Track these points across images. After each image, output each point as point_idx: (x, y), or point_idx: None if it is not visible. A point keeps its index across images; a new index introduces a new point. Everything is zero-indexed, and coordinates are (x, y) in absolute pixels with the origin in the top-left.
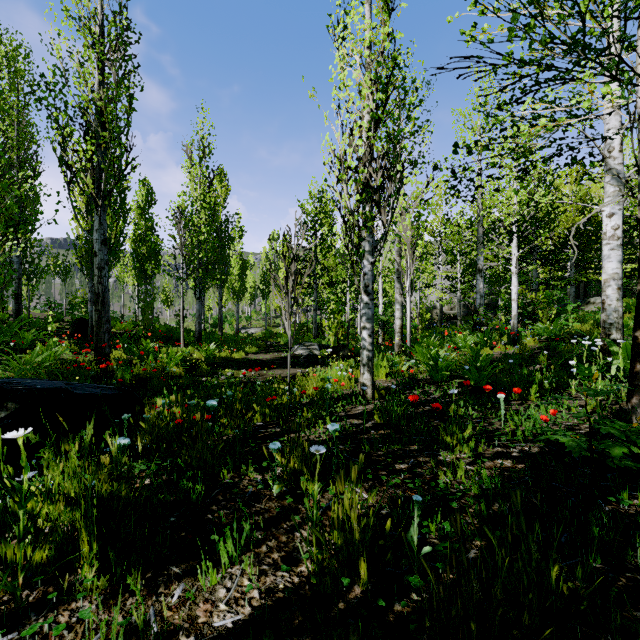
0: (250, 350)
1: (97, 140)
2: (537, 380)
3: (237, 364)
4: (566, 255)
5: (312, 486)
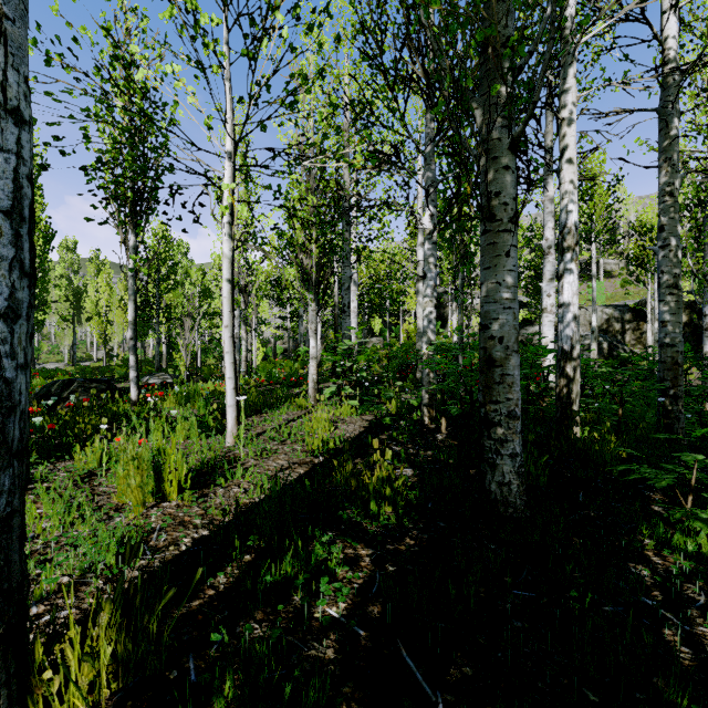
0: None
1: None
2: None
3: None
4: None
5: None
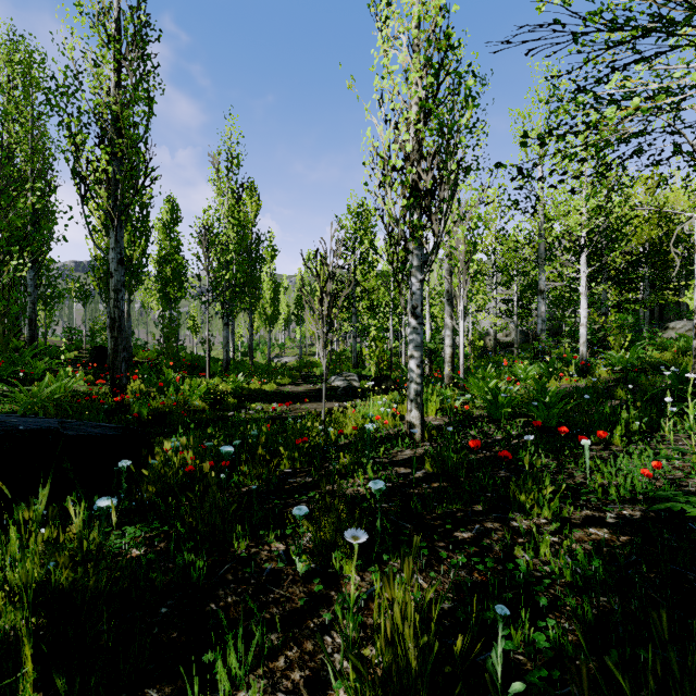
0: (282, 381)
1: (113, 149)
2: (623, 420)
3: (267, 397)
4: (641, 274)
5: (349, 564)
